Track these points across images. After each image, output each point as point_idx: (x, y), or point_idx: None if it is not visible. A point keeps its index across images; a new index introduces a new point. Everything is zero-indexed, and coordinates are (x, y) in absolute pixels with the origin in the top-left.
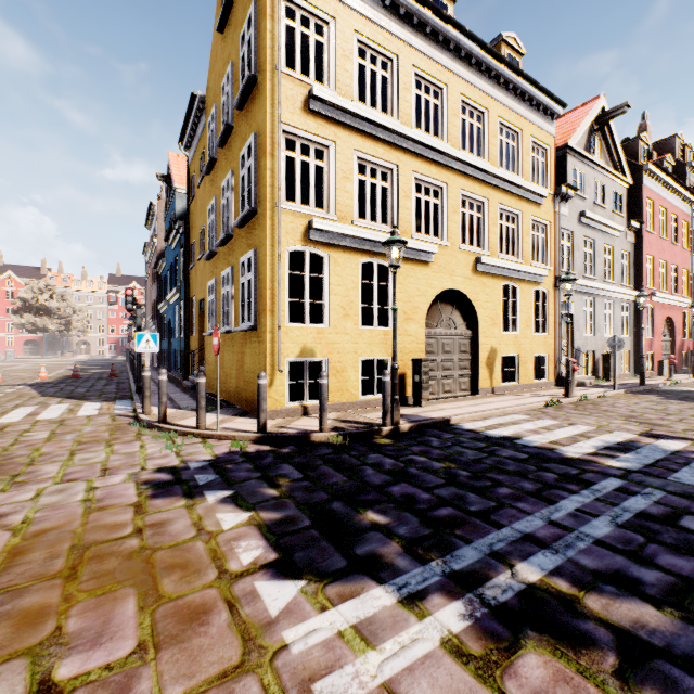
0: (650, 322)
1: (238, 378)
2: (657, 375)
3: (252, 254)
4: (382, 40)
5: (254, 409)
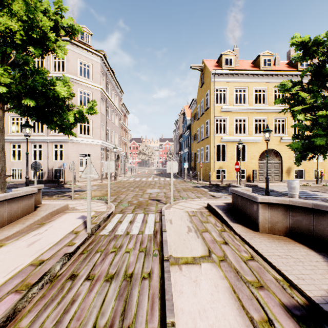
0: None
1: (205, 173)
2: None
3: (208, 146)
4: (242, 85)
5: (208, 180)
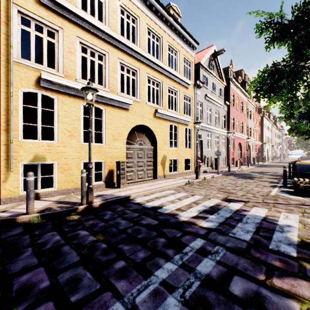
0: (233, 144)
1: None
2: (235, 166)
3: None
4: None
5: None
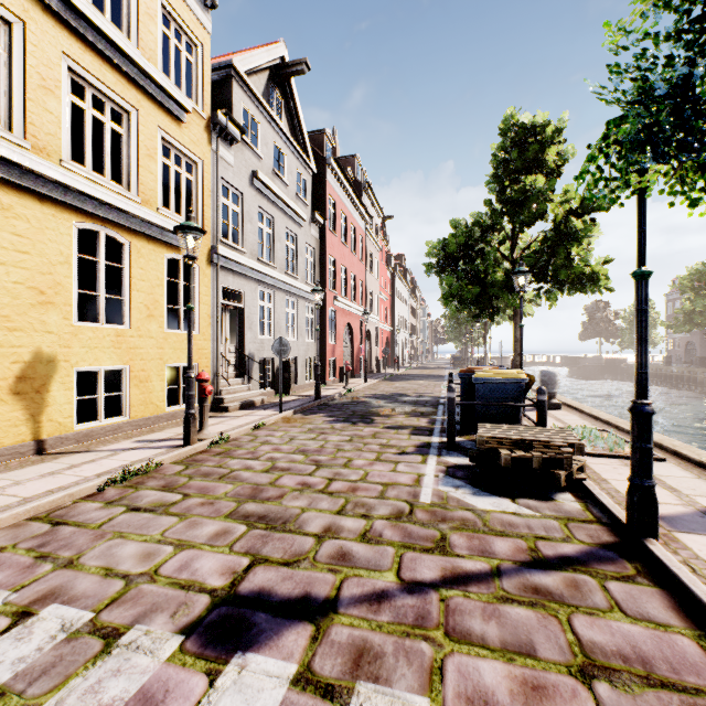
0: (334, 327)
1: None
2: (340, 382)
3: None
4: None
5: None
